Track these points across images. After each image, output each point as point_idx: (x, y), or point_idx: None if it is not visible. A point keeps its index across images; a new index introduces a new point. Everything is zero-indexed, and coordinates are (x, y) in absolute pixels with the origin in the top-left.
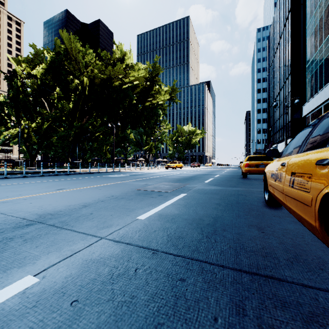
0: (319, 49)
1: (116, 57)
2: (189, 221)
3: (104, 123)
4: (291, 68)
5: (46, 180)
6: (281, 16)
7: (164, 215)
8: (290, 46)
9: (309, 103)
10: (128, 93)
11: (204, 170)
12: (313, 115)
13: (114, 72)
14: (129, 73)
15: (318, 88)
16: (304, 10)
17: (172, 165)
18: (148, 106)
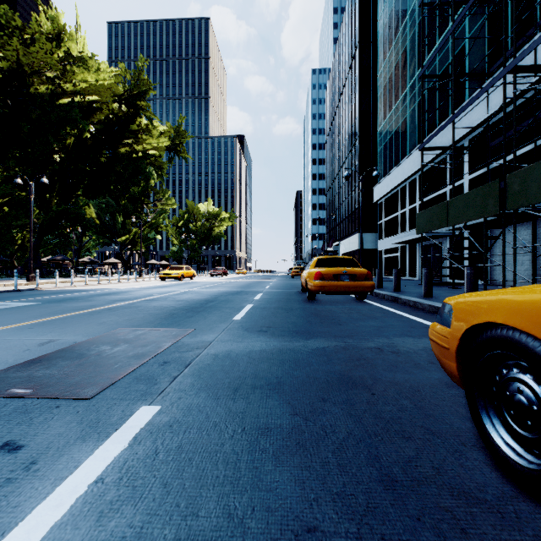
0: (395, 107)
1: (40, 30)
2: None
3: (12, 177)
4: (359, 130)
5: None
6: (345, 54)
7: None
8: (358, 98)
9: (382, 183)
10: (71, 116)
11: (234, 282)
12: (387, 202)
13: (32, 59)
14: (74, 73)
15: (394, 163)
16: (374, 51)
17: (174, 274)
18: (124, 155)
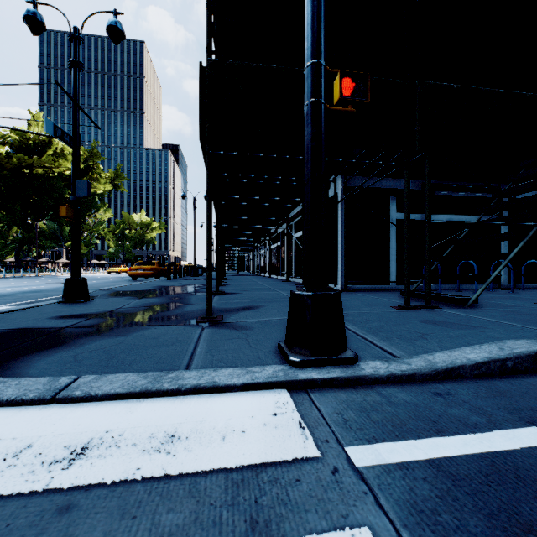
0: None
1: (38, 139)
2: (122, 280)
3: (4, 209)
4: None
5: (25, 279)
6: None
7: (116, 280)
8: None
9: None
10: (56, 186)
11: None
12: None
13: (39, 162)
14: (60, 164)
15: None
16: None
17: (116, 270)
18: None
